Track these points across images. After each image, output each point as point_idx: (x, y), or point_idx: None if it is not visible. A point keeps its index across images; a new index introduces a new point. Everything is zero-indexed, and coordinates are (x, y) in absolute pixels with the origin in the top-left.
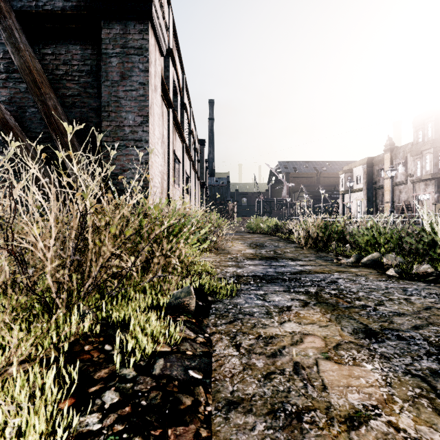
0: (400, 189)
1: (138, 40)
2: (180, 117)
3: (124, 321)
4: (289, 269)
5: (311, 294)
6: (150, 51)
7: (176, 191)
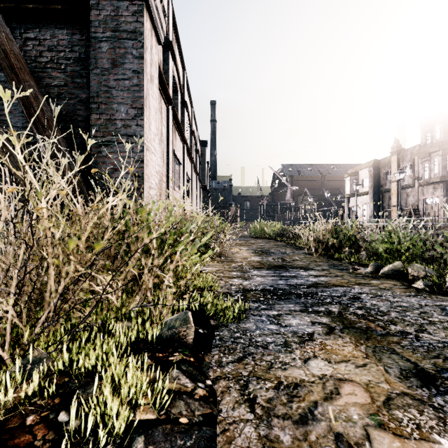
0: (407, 192)
1: (131, 22)
2: (180, 115)
3: (97, 365)
4: (302, 280)
5: (334, 315)
6: (145, 35)
7: (176, 194)
